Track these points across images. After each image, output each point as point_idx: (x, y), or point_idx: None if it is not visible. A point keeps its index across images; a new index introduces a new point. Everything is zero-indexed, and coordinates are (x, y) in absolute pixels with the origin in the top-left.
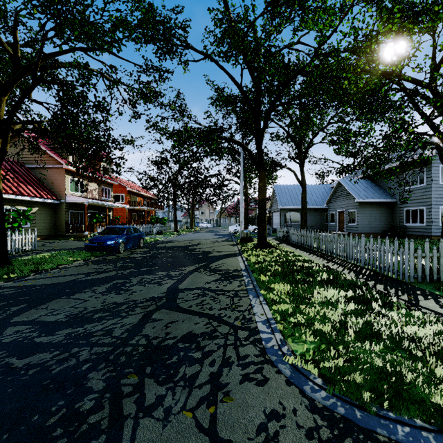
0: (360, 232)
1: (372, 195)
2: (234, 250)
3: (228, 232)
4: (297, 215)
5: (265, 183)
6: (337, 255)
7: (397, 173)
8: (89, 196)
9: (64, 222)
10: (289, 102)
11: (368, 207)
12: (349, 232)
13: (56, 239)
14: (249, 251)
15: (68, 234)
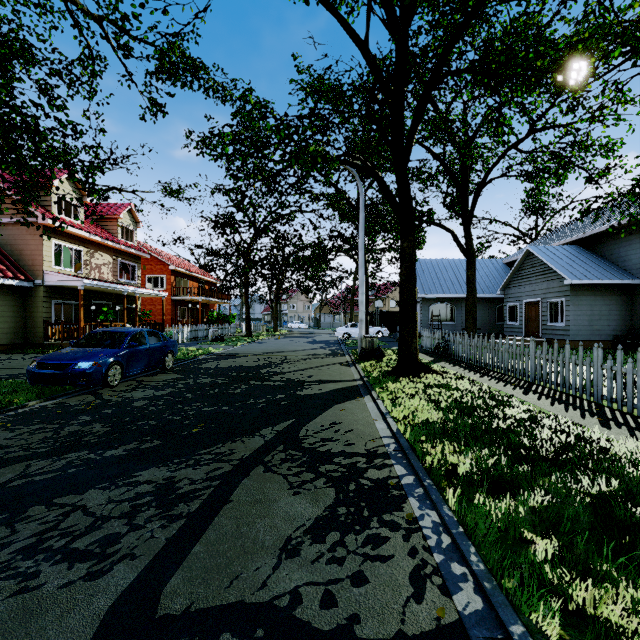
0: (573, 338)
1: (593, 272)
2: (352, 379)
3: (334, 338)
4: (450, 309)
5: (414, 241)
6: (602, 399)
7: None
8: (94, 275)
9: (41, 321)
10: (469, 68)
11: (588, 293)
12: (548, 338)
13: (21, 353)
14: (386, 383)
15: (49, 342)
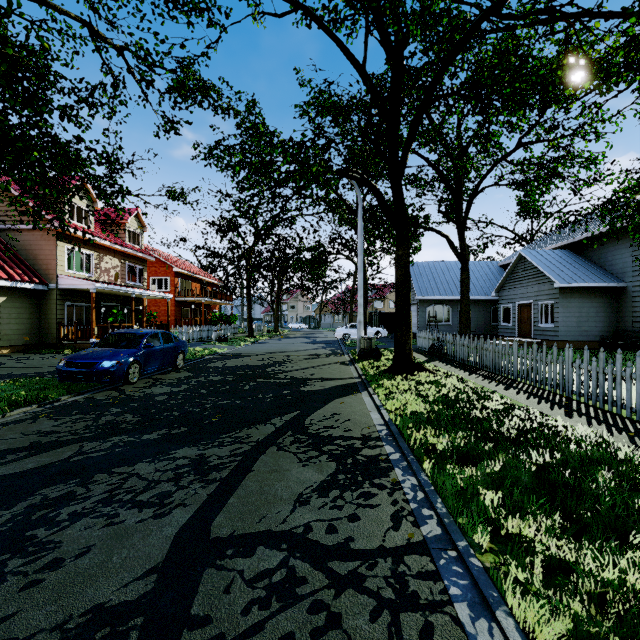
0: (562, 339)
1: (581, 276)
2: (350, 376)
3: (334, 338)
4: (447, 311)
5: (408, 249)
6: (572, 394)
7: (628, 238)
8: (104, 278)
9: (55, 322)
10: (458, 92)
11: (576, 296)
12: (539, 338)
13: (37, 353)
14: (382, 380)
15: (62, 342)
